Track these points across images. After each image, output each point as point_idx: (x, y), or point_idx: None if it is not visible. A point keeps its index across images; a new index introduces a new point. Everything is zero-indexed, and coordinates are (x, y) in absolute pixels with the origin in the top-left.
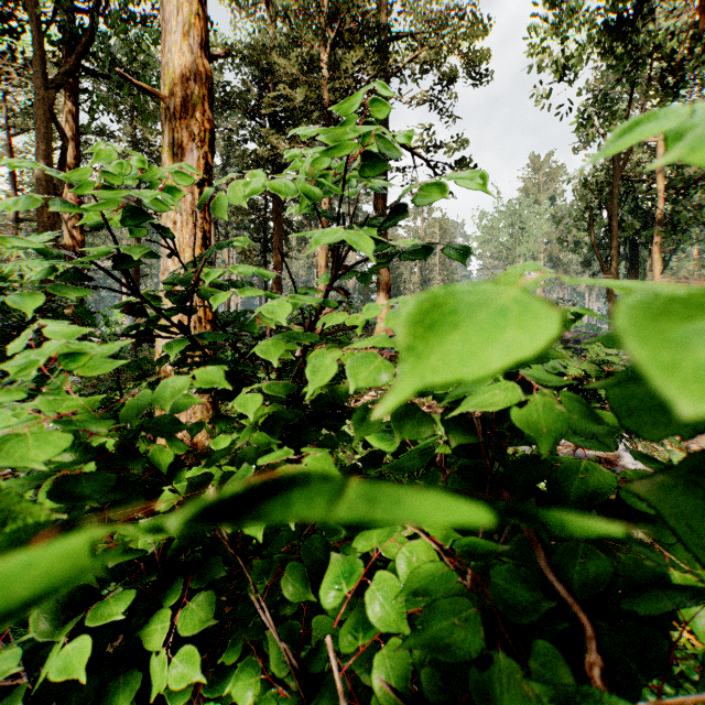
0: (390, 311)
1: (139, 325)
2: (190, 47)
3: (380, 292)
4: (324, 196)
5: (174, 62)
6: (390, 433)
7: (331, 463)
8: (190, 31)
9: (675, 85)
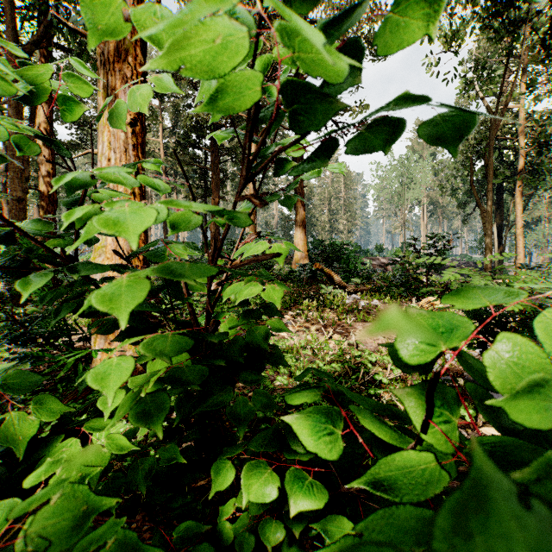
0: None
1: (9, 257)
2: None
3: (297, 228)
4: None
5: None
6: (329, 427)
7: None
8: None
9: None
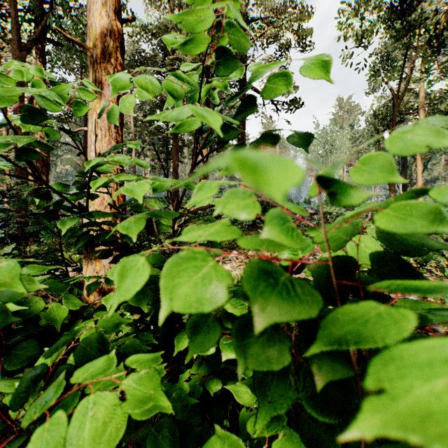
0: (229, 190)
1: (45, 207)
2: (107, 14)
3: (241, 185)
4: (183, 93)
5: (96, 24)
6: (242, 301)
7: (159, 380)
8: (107, 2)
9: (438, 46)
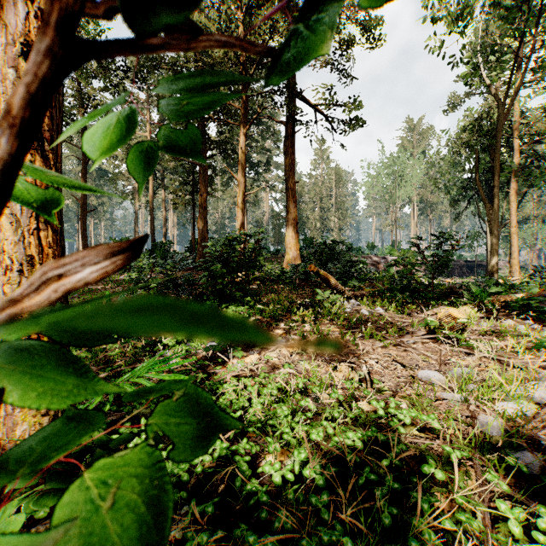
0: None
1: None
2: None
3: (289, 225)
4: None
5: None
6: None
7: None
8: None
9: None
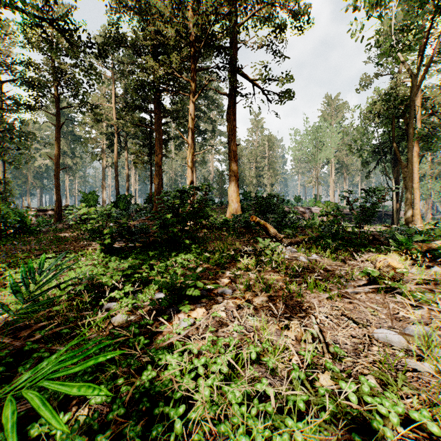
0: None
1: None
2: None
3: (231, 181)
4: None
5: None
6: None
7: None
8: None
9: None
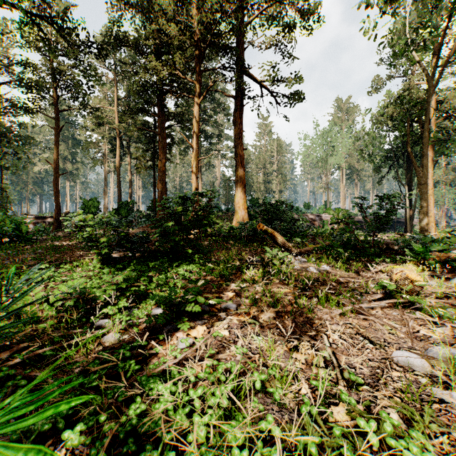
0: None
1: None
2: None
3: (238, 187)
4: None
5: None
6: None
7: None
8: None
9: None
